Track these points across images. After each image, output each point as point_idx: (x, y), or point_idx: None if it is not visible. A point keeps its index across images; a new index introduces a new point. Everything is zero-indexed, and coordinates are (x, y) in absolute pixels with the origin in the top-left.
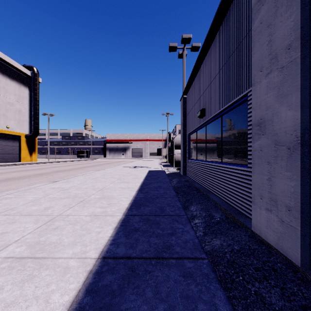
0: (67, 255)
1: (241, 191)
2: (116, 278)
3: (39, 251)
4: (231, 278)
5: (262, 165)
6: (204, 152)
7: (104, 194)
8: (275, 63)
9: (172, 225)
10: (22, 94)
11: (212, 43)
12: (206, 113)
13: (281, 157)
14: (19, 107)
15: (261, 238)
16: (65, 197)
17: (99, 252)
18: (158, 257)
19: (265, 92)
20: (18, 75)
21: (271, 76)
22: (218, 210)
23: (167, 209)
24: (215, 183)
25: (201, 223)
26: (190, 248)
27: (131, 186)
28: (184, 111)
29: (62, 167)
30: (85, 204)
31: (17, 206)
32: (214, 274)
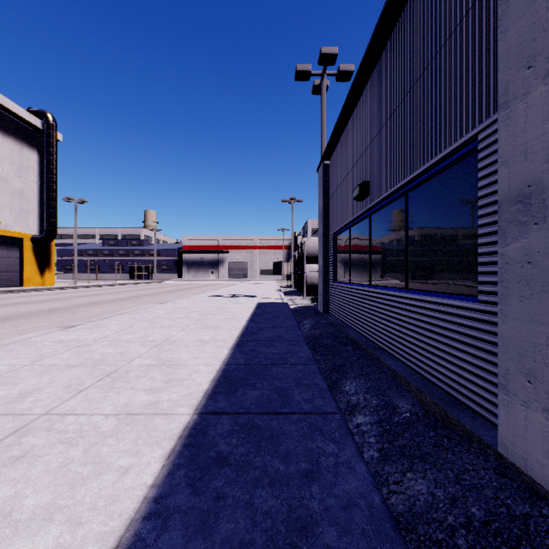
0: None
1: (460, 354)
2: None
3: None
4: None
5: (532, 299)
6: (366, 268)
7: (162, 355)
8: None
9: (310, 443)
10: (25, 161)
11: (384, 48)
12: (372, 190)
13: None
14: (19, 186)
15: (529, 480)
16: (78, 364)
17: None
18: None
19: (543, 115)
20: (17, 127)
21: None
22: (405, 392)
23: (295, 395)
24: (391, 331)
25: (370, 424)
26: (364, 529)
27: (222, 337)
28: (325, 190)
29: (97, 296)
30: (114, 383)
31: None
32: None
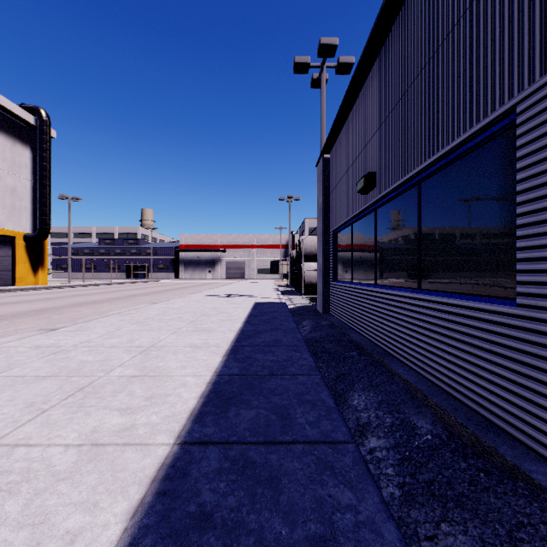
0: None
1: (491, 367)
2: None
3: None
4: None
5: None
6: (370, 266)
7: (147, 363)
8: None
9: (320, 489)
10: (17, 158)
11: (393, 24)
12: (378, 182)
13: None
14: (11, 183)
15: None
16: (49, 375)
17: None
18: None
19: None
20: (9, 123)
21: None
22: (422, 408)
23: (298, 417)
24: (401, 336)
25: (386, 449)
26: None
27: (215, 342)
28: (325, 185)
29: (90, 296)
30: (85, 400)
31: None
32: None
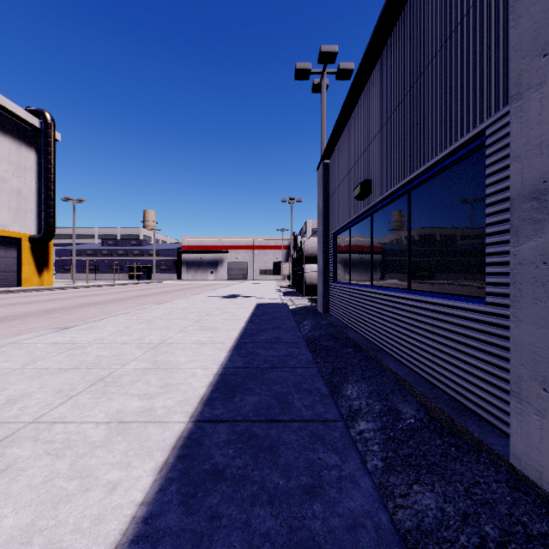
0: None
1: (466, 358)
2: None
3: None
4: None
5: (548, 302)
6: (367, 268)
7: (158, 358)
8: None
9: (311, 454)
10: (23, 160)
11: (386, 43)
12: (373, 189)
13: None
14: (17, 185)
15: (545, 495)
16: (71, 367)
17: None
18: None
19: None
20: (15, 126)
21: None
22: (408, 397)
23: (295, 401)
24: (393, 333)
25: (374, 431)
26: None
27: (220, 339)
28: (325, 189)
29: (96, 296)
30: (107, 388)
31: None
32: None
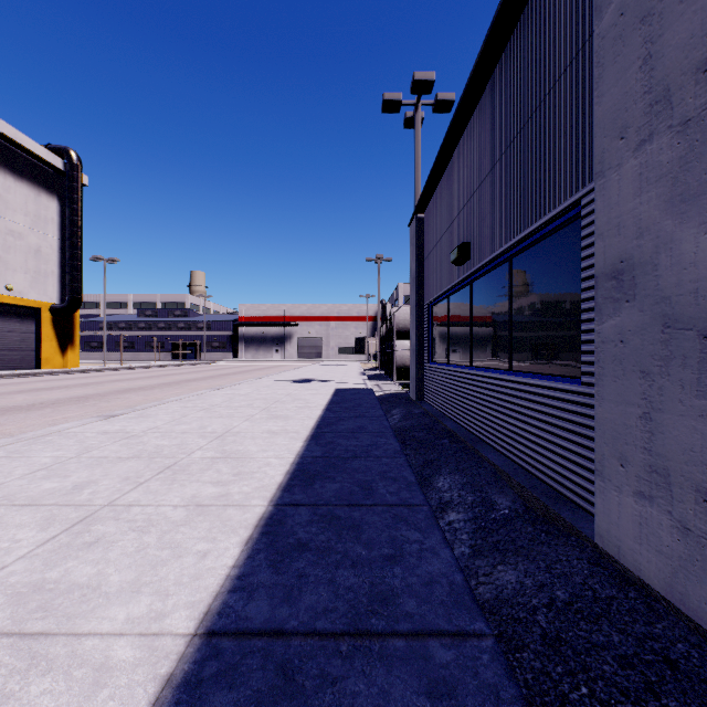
0: (112, 625)
1: (564, 443)
2: (239, 702)
3: (37, 614)
4: (556, 690)
5: (624, 379)
6: (466, 346)
7: (226, 447)
8: (665, 114)
9: (394, 532)
10: (42, 211)
11: (486, 86)
12: (473, 253)
13: (681, 360)
14: (35, 242)
15: (622, 568)
16: (131, 456)
17: (200, 617)
18: (358, 630)
19: (633, 190)
20: (33, 168)
21: (653, 147)
22: (505, 488)
23: (380, 488)
24: (494, 421)
25: (464, 521)
26: (443, 600)
27: (294, 428)
28: (419, 249)
29: (135, 381)
30: (176, 476)
31: (6, 481)
32: (514, 688)
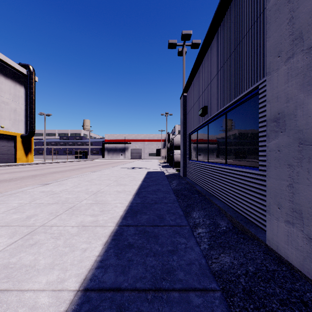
0: (39, 285)
1: (251, 197)
2: None
3: (4, 280)
4: None
5: (280, 168)
6: (206, 152)
7: (97, 198)
8: (300, 44)
9: (173, 239)
10: (17, 92)
11: (215, 35)
12: (209, 111)
13: (308, 159)
14: (14, 106)
15: (279, 256)
16: (54, 203)
17: (81, 281)
18: (156, 288)
19: (284, 80)
20: (13, 73)
21: (294, 60)
22: (224, 217)
23: (167, 218)
24: (218, 186)
25: (205, 233)
26: (196, 272)
27: (128, 190)
28: (184, 109)
29: (58, 168)
30: (74, 212)
31: None
32: None
